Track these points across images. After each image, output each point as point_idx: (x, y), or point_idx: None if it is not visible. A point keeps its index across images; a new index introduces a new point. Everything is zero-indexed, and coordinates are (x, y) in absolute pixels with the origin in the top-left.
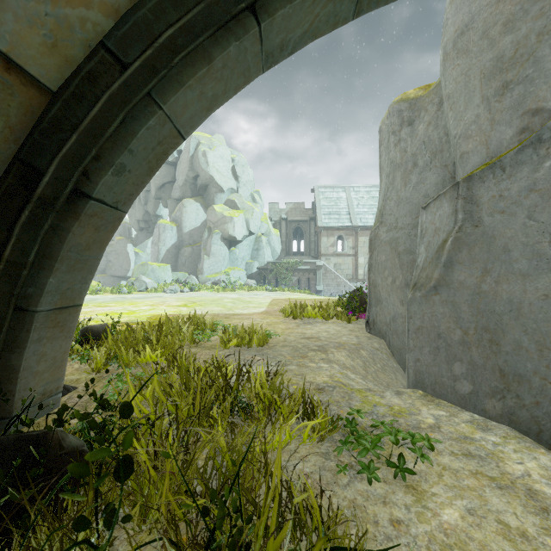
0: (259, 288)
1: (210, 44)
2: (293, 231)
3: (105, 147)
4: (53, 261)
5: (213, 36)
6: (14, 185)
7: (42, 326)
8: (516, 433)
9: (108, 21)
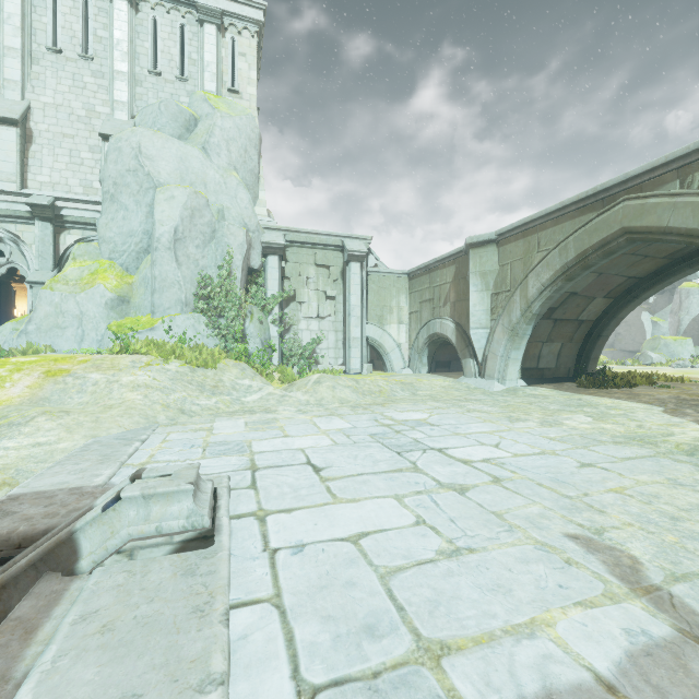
0: None
1: (626, 305)
2: None
3: (604, 327)
4: (594, 348)
5: (626, 304)
6: (588, 336)
7: (591, 361)
8: None
9: (604, 308)
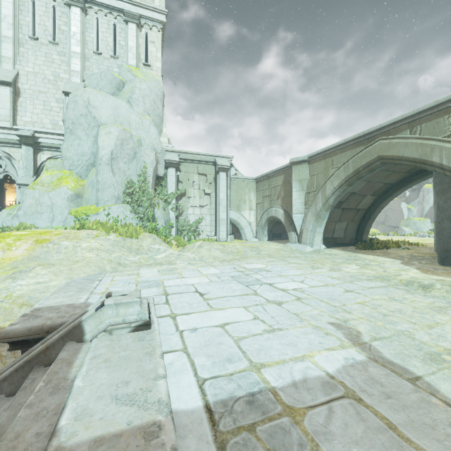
0: None
1: (384, 200)
2: None
3: (372, 213)
4: (366, 226)
5: (384, 199)
6: (363, 218)
7: (365, 233)
8: (433, 252)
9: (372, 202)
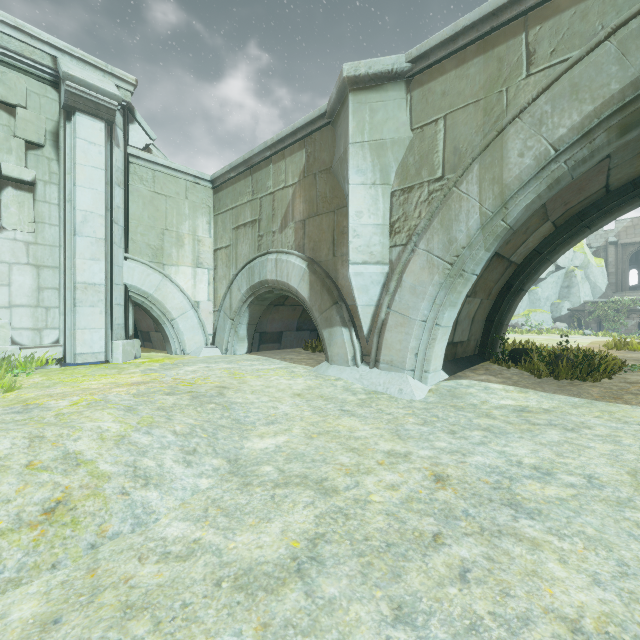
0: (573, 332)
1: (570, 240)
2: (628, 257)
3: (530, 275)
4: (510, 309)
5: (571, 238)
6: (505, 289)
7: (503, 329)
8: None
9: (537, 244)
